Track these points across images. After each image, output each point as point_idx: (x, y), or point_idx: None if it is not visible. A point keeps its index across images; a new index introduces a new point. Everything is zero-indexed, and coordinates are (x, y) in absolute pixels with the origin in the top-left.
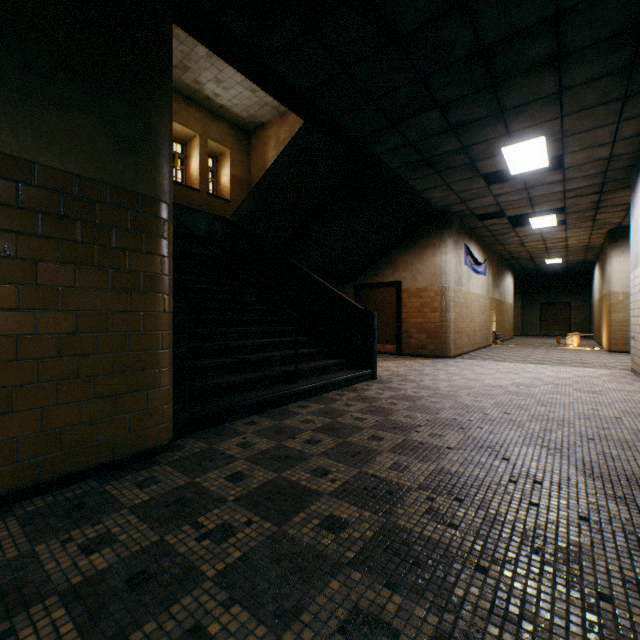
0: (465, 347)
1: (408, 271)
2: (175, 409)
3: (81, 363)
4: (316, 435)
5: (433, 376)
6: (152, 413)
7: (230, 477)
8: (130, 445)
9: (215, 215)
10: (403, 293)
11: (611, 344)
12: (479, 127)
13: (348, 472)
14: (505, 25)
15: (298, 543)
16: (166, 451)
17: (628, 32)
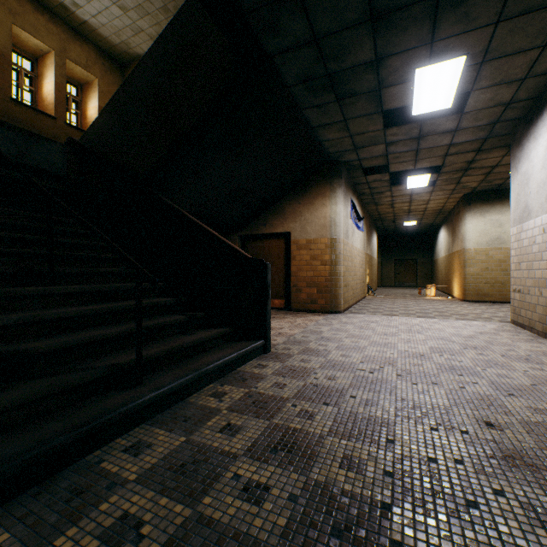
0: (351, 300)
1: (297, 222)
2: None
3: None
4: None
5: (337, 341)
6: None
7: None
8: None
9: None
10: (292, 245)
11: (466, 294)
12: (404, 22)
13: None
14: None
15: None
16: None
17: None
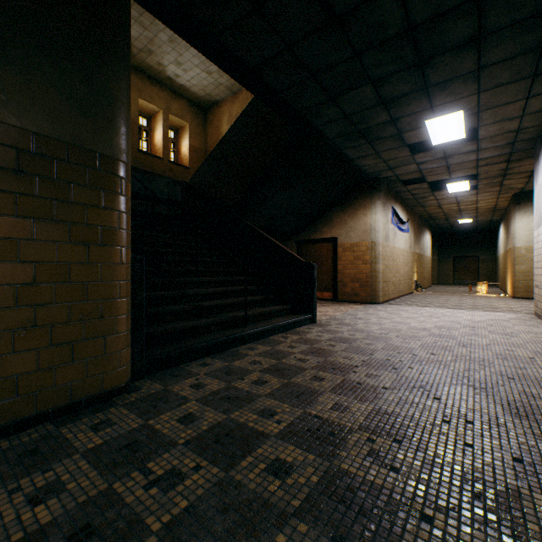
0: (391, 294)
1: (343, 229)
2: (133, 353)
3: (39, 312)
4: (263, 376)
5: (365, 320)
6: (110, 358)
7: (182, 419)
8: (88, 388)
9: (176, 180)
10: (338, 248)
11: (515, 291)
12: (406, 101)
13: (293, 413)
14: (433, 6)
15: (245, 490)
16: (123, 393)
17: (541, 14)
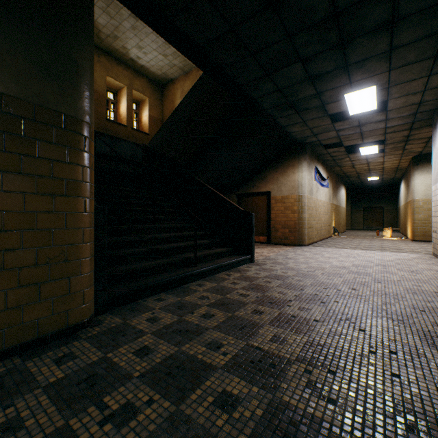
0: (315, 238)
1: (275, 184)
2: (96, 291)
3: (7, 256)
4: (210, 310)
5: (295, 259)
6: (74, 296)
7: (138, 352)
8: (54, 324)
9: (138, 144)
10: (272, 200)
11: (414, 235)
12: (329, 77)
13: (237, 345)
14: None
15: (194, 426)
16: (87, 327)
17: None
